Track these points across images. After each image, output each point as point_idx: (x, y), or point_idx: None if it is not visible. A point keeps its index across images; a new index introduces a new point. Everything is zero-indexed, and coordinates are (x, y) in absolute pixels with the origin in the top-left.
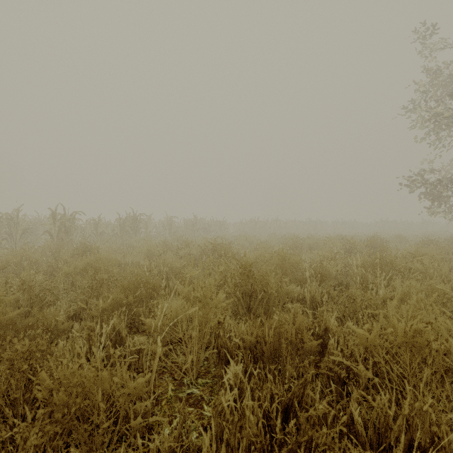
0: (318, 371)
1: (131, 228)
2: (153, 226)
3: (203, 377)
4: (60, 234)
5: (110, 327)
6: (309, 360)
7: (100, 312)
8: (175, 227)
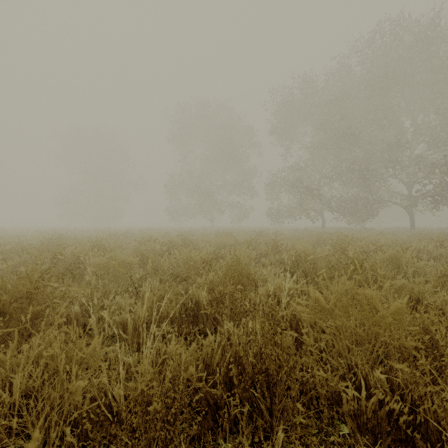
0: None
1: None
2: None
3: None
4: None
5: None
6: None
7: None
8: None
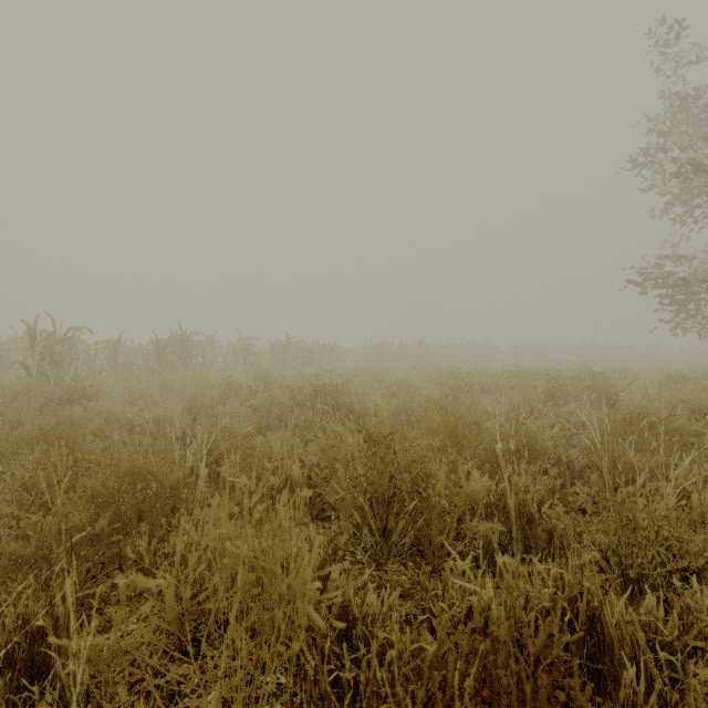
0: None
1: (177, 357)
2: (217, 352)
3: None
4: (44, 367)
5: (10, 626)
6: None
7: (7, 570)
8: (254, 355)
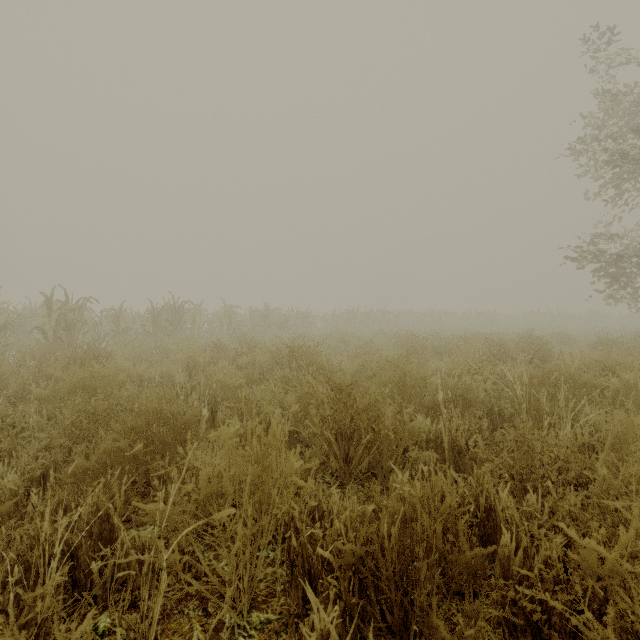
0: (476, 587)
1: (170, 323)
2: (204, 319)
3: (262, 607)
4: (59, 332)
5: (89, 509)
6: (461, 569)
7: (77, 476)
8: (236, 321)
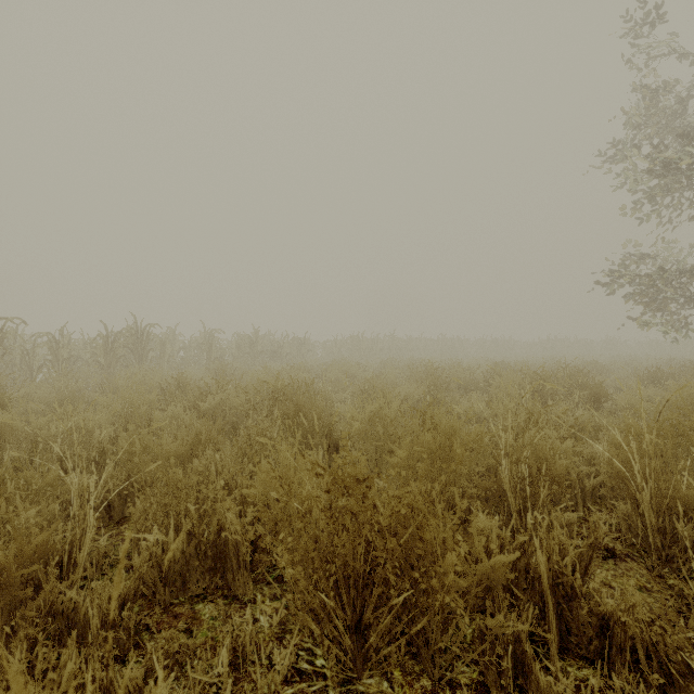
0: None
1: (131, 351)
2: (179, 346)
3: None
4: None
5: None
6: None
7: None
8: (218, 349)
